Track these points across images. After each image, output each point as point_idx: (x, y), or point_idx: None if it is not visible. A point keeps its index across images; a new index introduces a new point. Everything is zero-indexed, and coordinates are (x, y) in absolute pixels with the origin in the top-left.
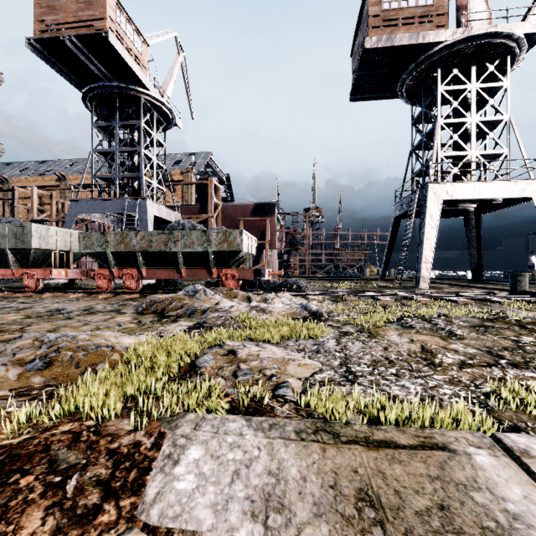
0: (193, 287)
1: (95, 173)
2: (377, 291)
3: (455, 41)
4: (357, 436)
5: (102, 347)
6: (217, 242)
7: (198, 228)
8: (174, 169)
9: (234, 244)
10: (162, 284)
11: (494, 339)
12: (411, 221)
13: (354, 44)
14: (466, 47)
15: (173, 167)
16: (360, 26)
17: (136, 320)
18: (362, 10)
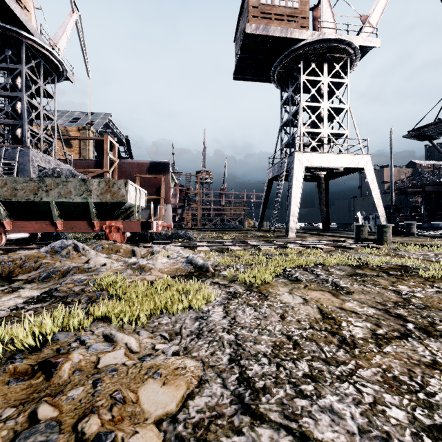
0: (60, 242)
1: None
2: (257, 241)
3: (313, 40)
4: None
5: None
6: (99, 192)
7: (78, 177)
8: (71, 126)
9: (119, 195)
10: (38, 238)
11: (378, 291)
12: (282, 182)
13: (237, 31)
14: (321, 47)
15: (70, 124)
16: (242, 15)
17: None
18: (243, 1)
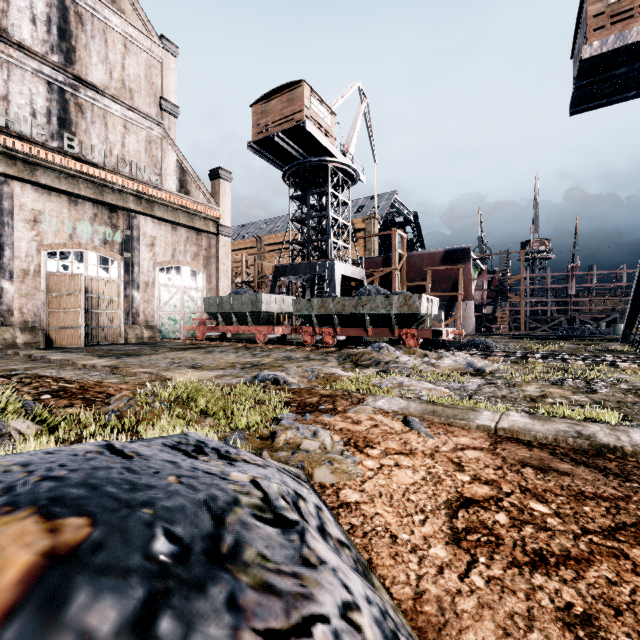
0: (378, 344)
1: (292, 240)
2: (580, 355)
3: None
4: (443, 405)
5: (336, 374)
6: (398, 305)
7: (381, 292)
8: (356, 217)
9: (414, 307)
10: (351, 340)
11: (626, 397)
12: None
13: (575, 45)
14: None
15: (355, 215)
16: (580, 25)
17: (341, 366)
18: (582, 6)
